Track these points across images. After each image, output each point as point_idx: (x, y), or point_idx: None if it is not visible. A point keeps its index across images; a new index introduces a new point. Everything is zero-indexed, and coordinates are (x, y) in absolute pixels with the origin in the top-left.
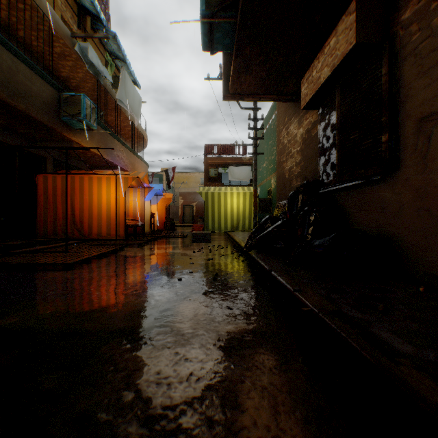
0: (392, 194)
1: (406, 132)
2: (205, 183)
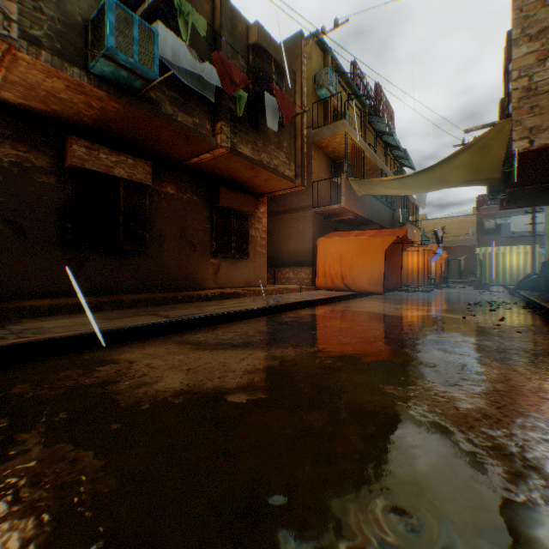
0: None
1: None
2: (477, 237)
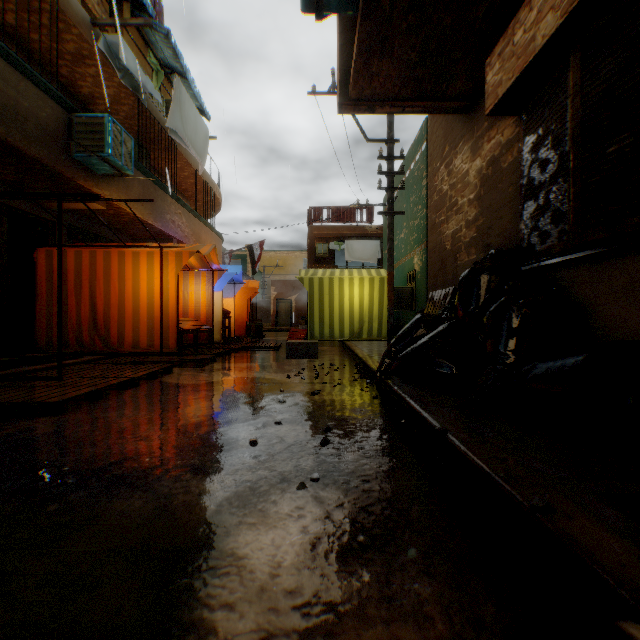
0: None
1: None
2: (310, 265)
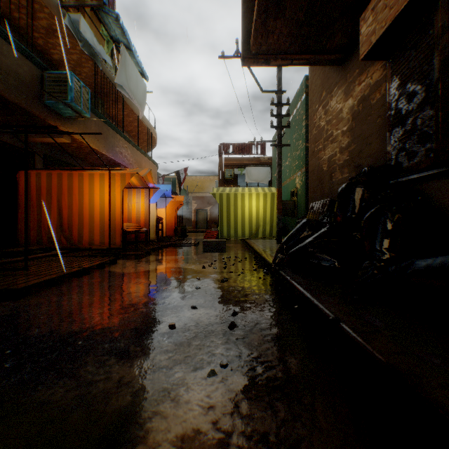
0: None
1: None
2: (220, 185)
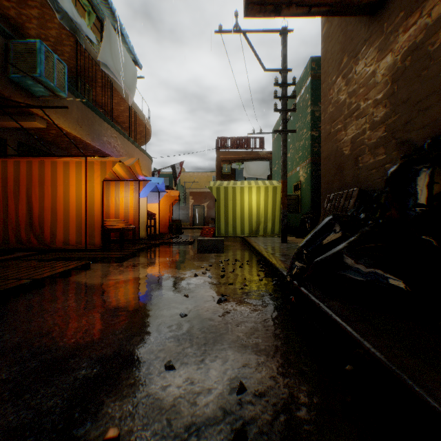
0: None
1: None
2: (217, 180)
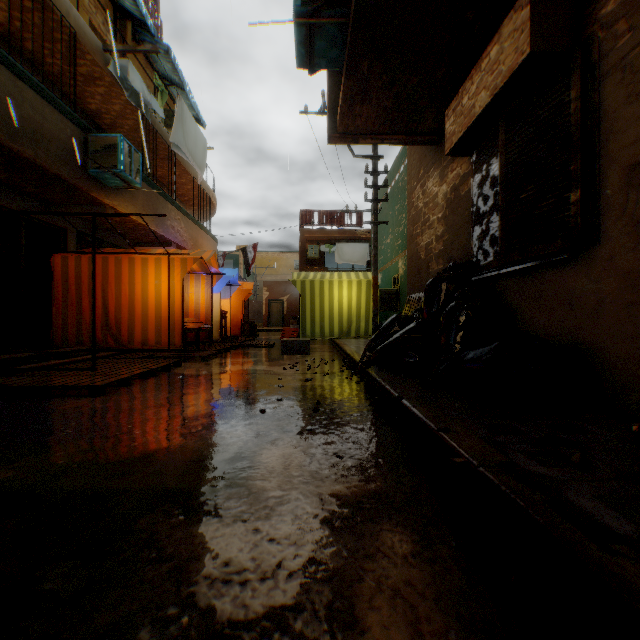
0: (586, 281)
1: (609, 186)
2: (301, 267)
